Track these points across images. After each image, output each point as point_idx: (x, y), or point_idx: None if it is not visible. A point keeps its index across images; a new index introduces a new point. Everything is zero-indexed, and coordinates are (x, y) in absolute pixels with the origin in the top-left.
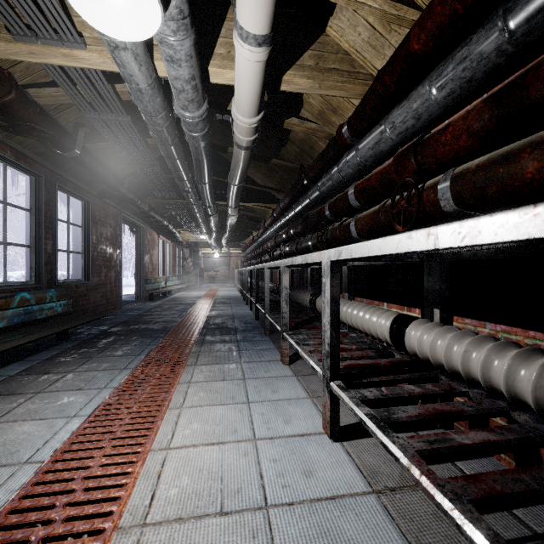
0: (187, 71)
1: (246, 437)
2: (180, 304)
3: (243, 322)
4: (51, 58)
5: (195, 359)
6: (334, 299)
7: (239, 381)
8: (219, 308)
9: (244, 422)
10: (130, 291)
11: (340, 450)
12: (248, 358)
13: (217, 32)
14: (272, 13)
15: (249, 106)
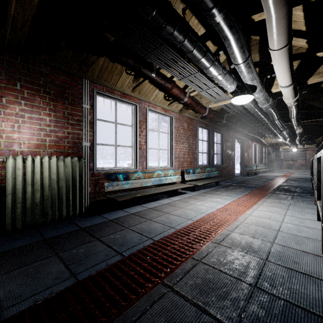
0: (262, 98)
1: (282, 214)
2: (264, 178)
3: (302, 189)
4: (222, 104)
5: (268, 197)
6: (319, 171)
7: (286, 205)
8: (289, 182)
9: (283, 212)
10: (236, 171)
11: (320, 224)
12: (295, 200)
13: (274, 76)
14: (290, 80)
15: (289, 98)
